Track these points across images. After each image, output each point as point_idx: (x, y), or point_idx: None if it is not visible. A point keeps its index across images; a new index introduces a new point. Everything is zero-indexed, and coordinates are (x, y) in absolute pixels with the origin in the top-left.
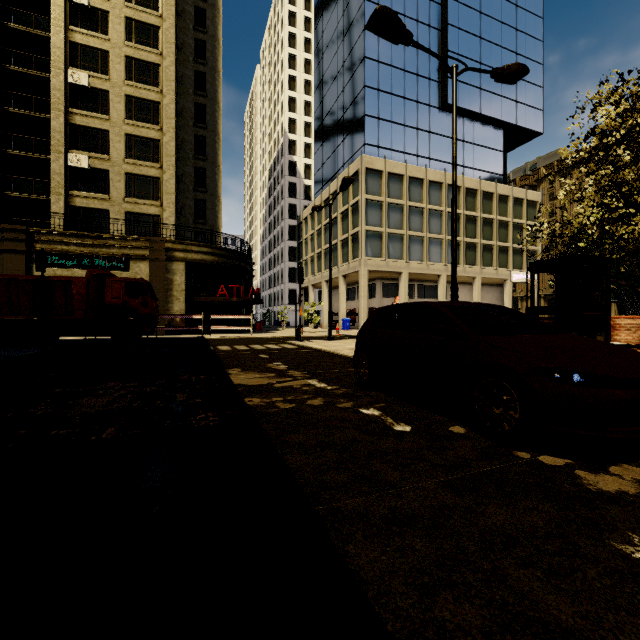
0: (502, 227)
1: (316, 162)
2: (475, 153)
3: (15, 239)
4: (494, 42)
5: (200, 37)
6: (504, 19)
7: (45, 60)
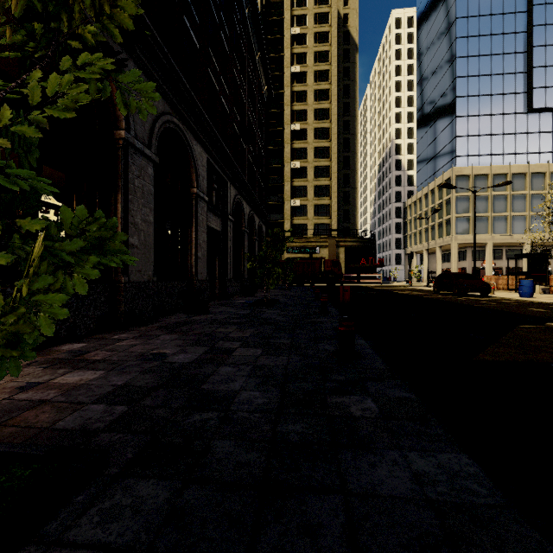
0: None
1: (418, 164)
2: None
3: None
4: None
5: (346, 119)
6: None
7: (281, 159)
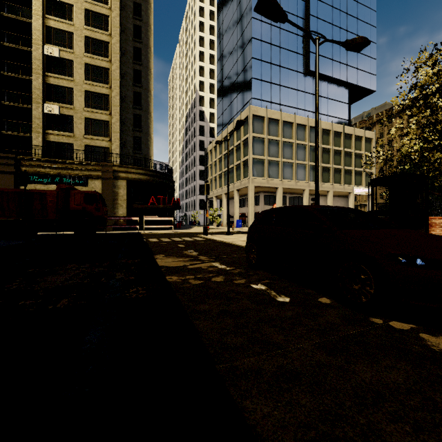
0: (347, 156)
1: (218, 111)
2: (329, 104)
3: (7, 164)
4: (342, 27)
5: (137, 23)
6: (349, 11)
7: (29, 39)
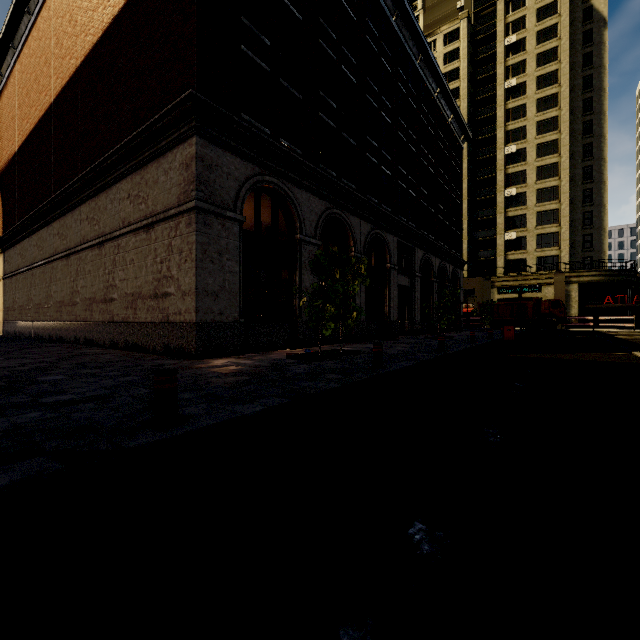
0: None
1: None
2: None
3: (486, 283)
4: None
5: (587, 119)
6: None
7: (492, 188)
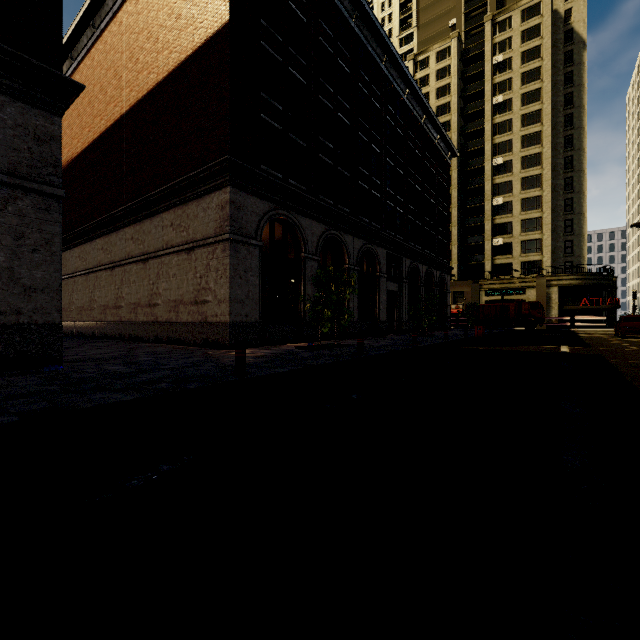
0: None
1: None
2: None
3: (475, 286)
4: None
5: (568, 133)
6: None
7: (481, 197)
